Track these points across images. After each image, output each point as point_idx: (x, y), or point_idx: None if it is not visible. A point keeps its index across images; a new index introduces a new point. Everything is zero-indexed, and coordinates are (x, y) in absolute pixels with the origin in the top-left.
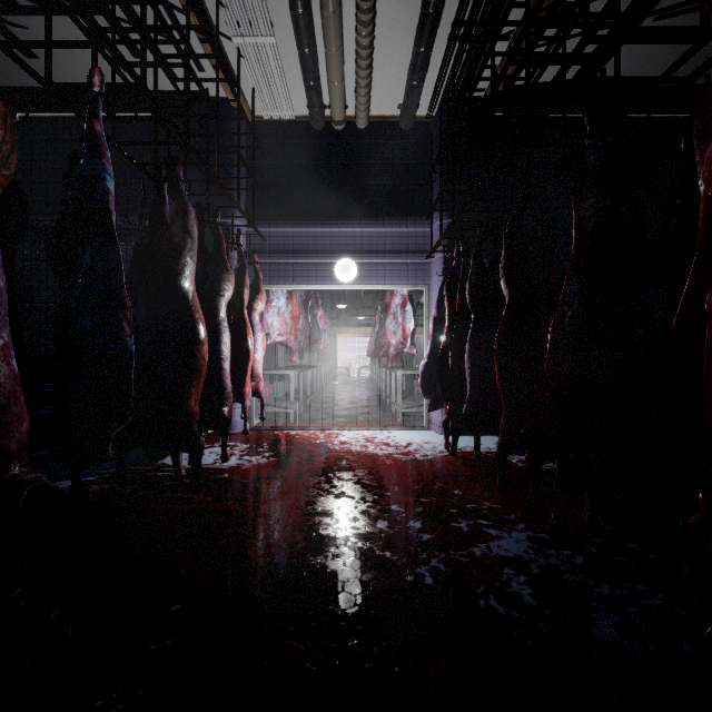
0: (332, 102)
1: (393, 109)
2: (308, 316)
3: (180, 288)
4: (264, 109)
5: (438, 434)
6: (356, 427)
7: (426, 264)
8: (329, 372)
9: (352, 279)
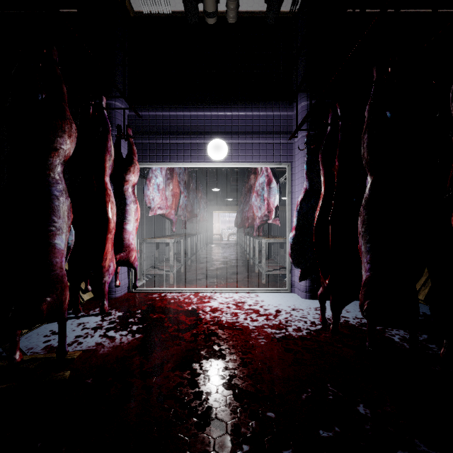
0: None
1: (260, 4)
2: (189, 195)
3: None
4: (142, 0)
5: (302, 298)
6: (226, 290)
7: (289, 144)
8: (207, 237)
9: (222, 158)
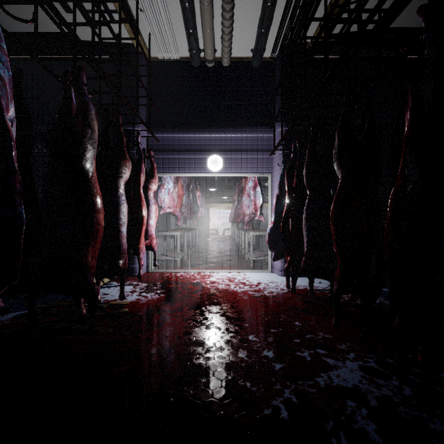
0: (205, 46)
1: (247, 52)
2: (190, 195)
3: (84, 168)
4: (158, 52)
5: (279, 275)
6: (222, 271)
7: (270, 158)
8: (205, 232)
9: (219, 169)
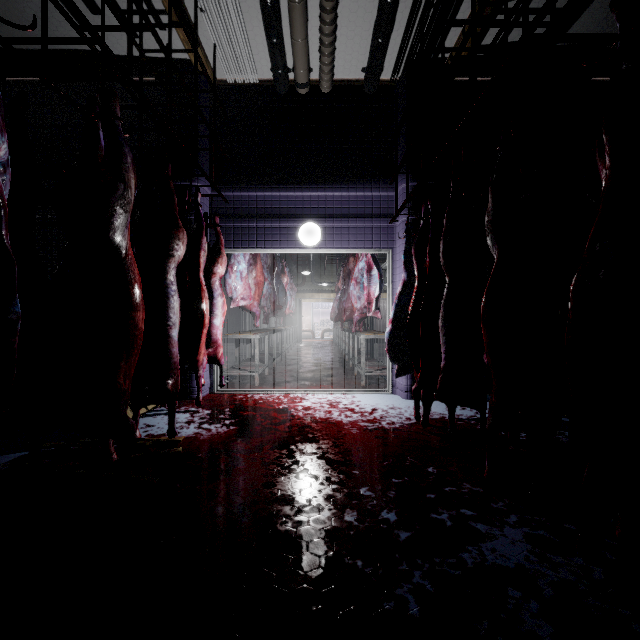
0: (295, 63)
1: (357, 72)
2: (274, 282)
3: (115, 241)
4: (227, 71)
5: (403, 398)
6: (320, 391)
7: (390, 228)
8: (295, 335)
9: (316, 243)
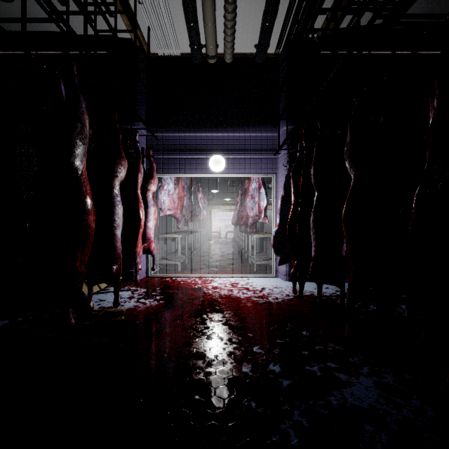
0: (207, 41)
1: (250, 48)
2: (192, 197)
3: (74, 166)
4: (158, 47)
5: (283, 280)
6: (224, 275)
7: (274, 159)
8: (207, 235)
9: (221, 170)
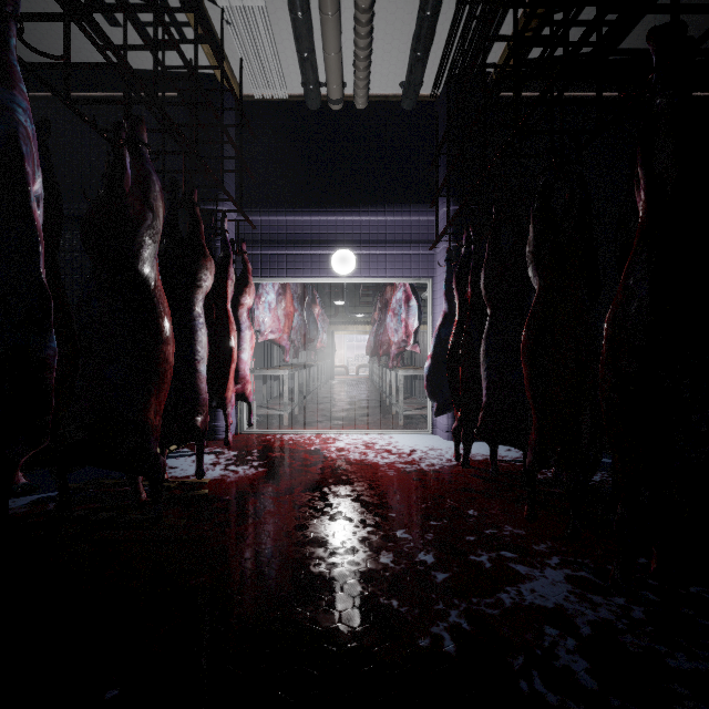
0: (328, 78)
1: (394, 87)
2: (304, 313)
3: (142, 272)
4: (254, 87)
5: (444, 439)
6: (355, 431)
7: (430, 255)
8: (327, 370)
9: (350, 272)
